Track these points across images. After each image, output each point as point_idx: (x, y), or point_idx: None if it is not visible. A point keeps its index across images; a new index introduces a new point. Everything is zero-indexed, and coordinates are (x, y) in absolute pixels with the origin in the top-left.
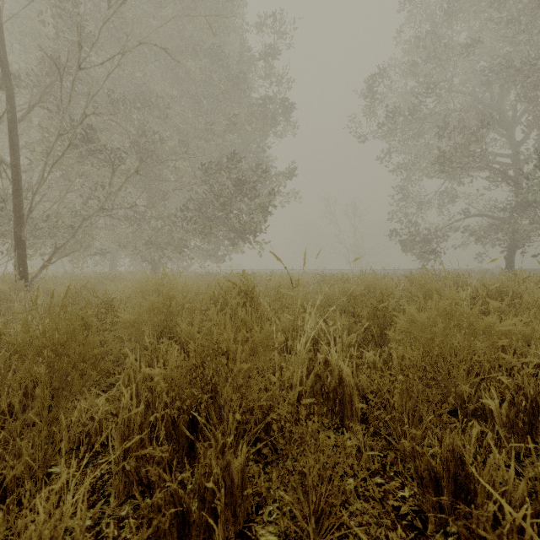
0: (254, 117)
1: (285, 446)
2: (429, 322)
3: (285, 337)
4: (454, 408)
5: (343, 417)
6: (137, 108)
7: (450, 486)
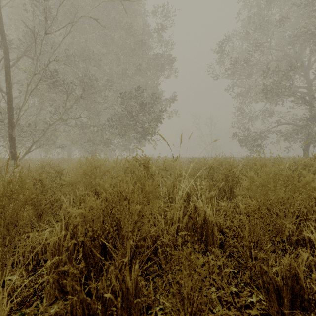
0: (151, 66)
1: (166, 266)
2: (264, 182)
3: (169, 193)
4: (281, 239)
5: (207, 244)
6: (82, 60)
7: (288, 296)
